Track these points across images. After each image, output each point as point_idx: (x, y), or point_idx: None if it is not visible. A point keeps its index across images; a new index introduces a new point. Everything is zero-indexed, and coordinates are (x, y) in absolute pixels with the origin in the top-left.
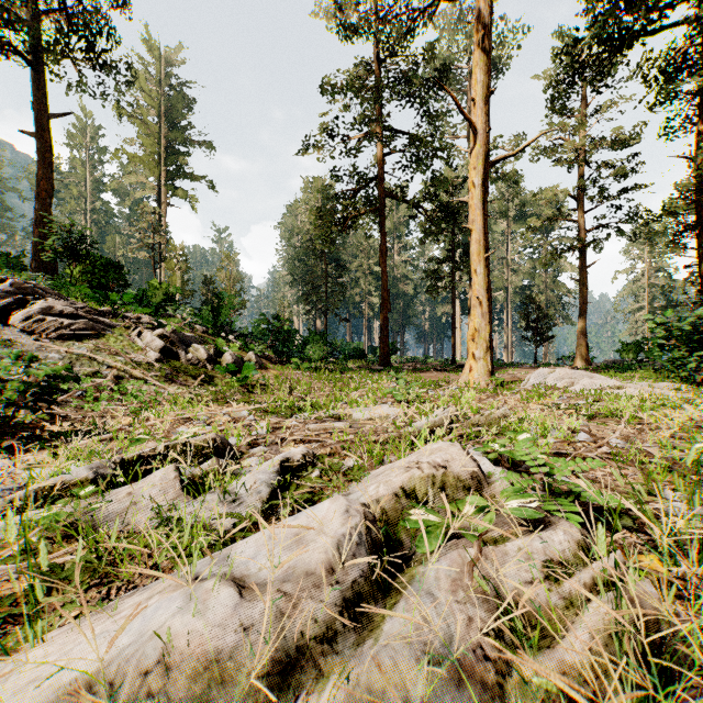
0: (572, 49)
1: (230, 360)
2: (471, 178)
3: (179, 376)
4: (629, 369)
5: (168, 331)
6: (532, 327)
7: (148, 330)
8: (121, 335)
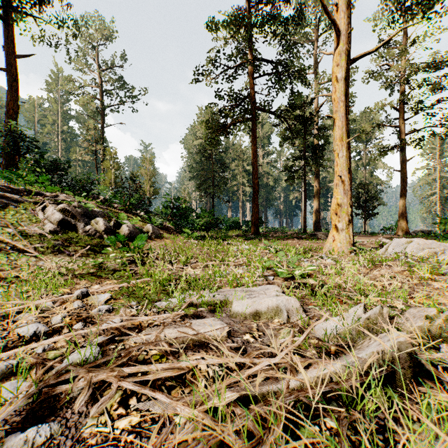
0: None
1: (126, 231)
2: (335, 73)
3: (69, 246)
4: (447, 237)
5: (74, 206)
6: (362, 206)
7: (53, 205)
8: (25, 209)
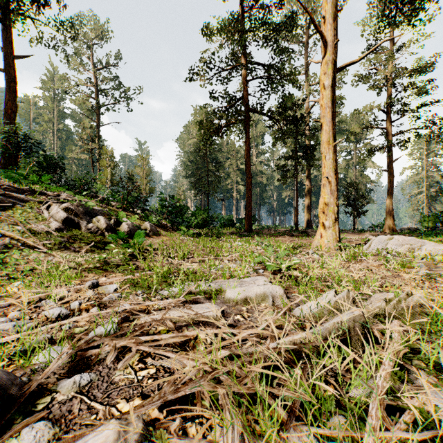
0: (383, 5)
1: (126, 229)
2: (322, 81)
3: (74, 243)
4: (431, 235)
5: (76, 205)
6: (351, 205)
7: (57, 204)
8: (31, 208)
